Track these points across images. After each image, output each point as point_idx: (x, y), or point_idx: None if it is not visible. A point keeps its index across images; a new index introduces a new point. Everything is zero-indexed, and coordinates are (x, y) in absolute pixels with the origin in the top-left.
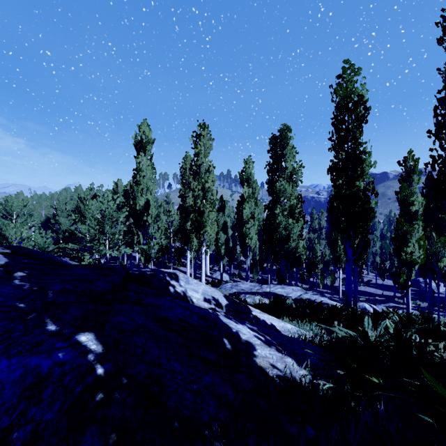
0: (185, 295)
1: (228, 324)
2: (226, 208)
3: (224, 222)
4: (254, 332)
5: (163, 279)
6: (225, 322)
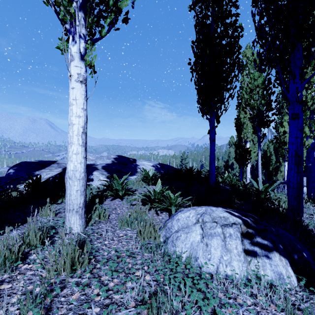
0: None
1: None
2: None
3: None
4: None
5: None
6: None
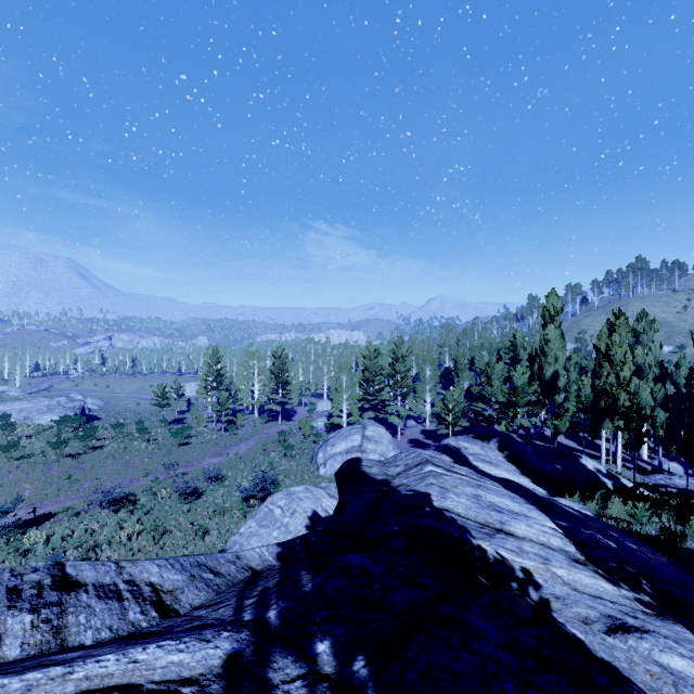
0: (584, 464)
1: (599, 476)
2: (681, 364)
3: (665, 396)
4: (611, 482)
5: (575, 456)
6: (598, 475)
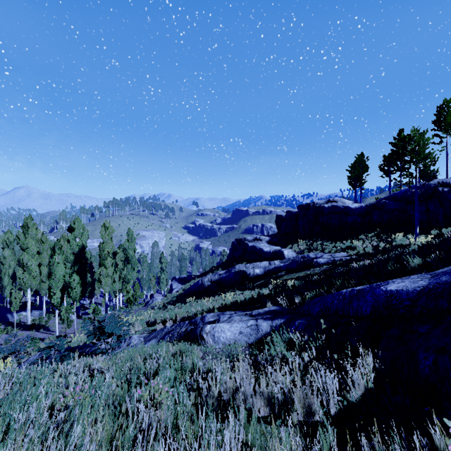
0: None
1: None
2: None
3: None
4: None
5: None
6: None
